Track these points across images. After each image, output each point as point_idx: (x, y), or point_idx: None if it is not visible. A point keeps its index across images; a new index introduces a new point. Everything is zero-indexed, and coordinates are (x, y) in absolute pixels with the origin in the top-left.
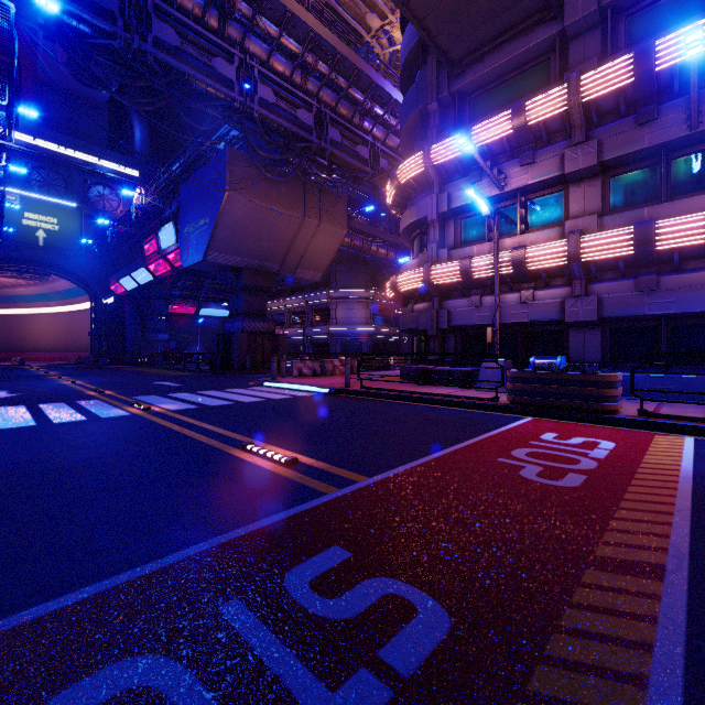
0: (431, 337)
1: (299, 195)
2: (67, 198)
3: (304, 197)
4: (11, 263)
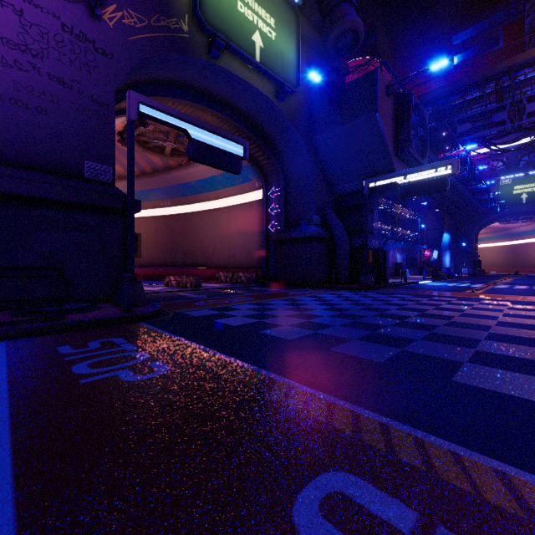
0: None
1: None
2: None
3: None
4: (508, 217)
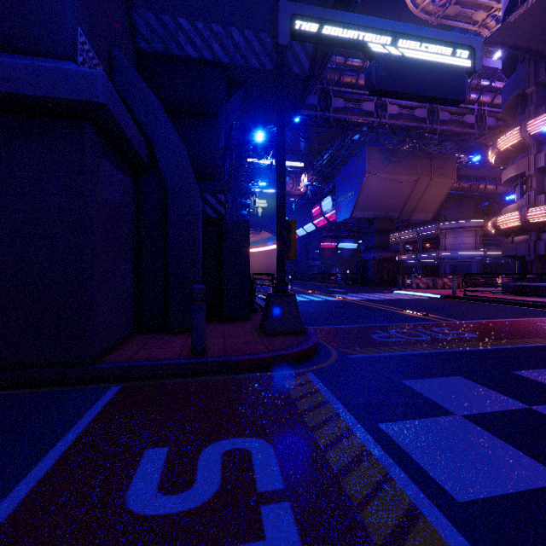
0: (528, 261)
1: (414, 163)
2: (270, 188)
3: (418, 164)
4: None
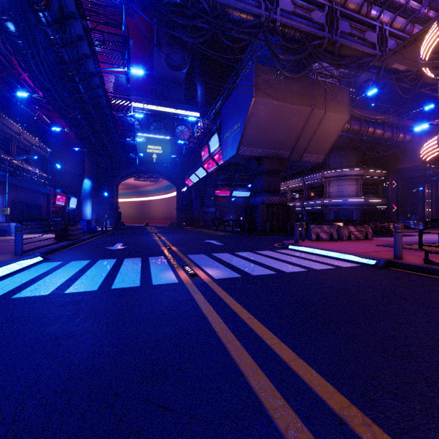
0: None
1: (308, 92)
2: (166, 135)
3: (312, 93)
4: (143, 173)
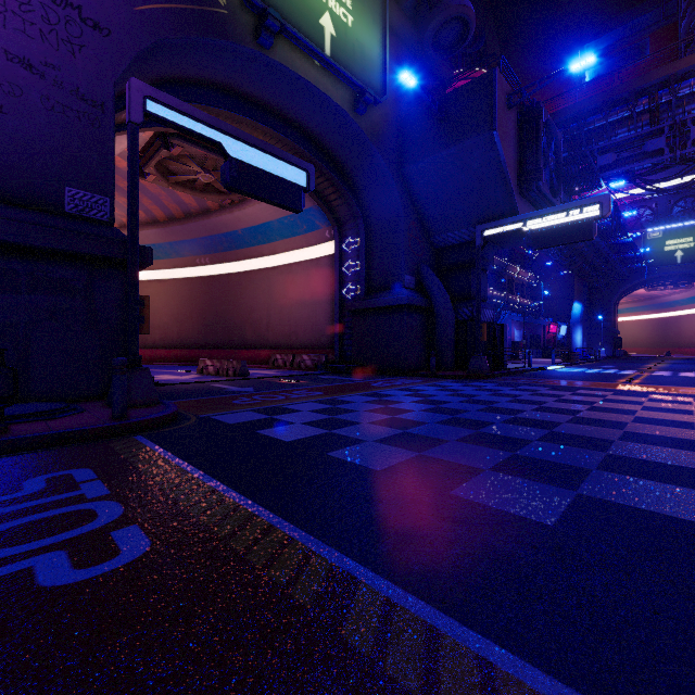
0: None
1: None
2: None
3: None
4: (658, 281)
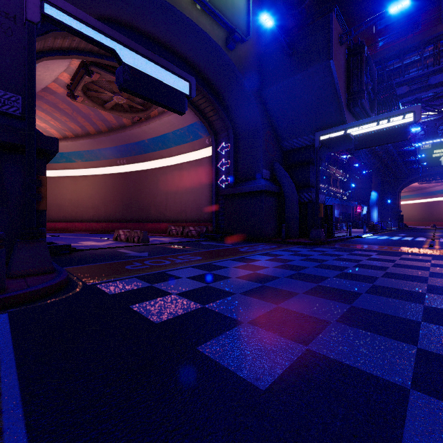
0: None
1: None
2: None
3: None
4: (427, 177)
